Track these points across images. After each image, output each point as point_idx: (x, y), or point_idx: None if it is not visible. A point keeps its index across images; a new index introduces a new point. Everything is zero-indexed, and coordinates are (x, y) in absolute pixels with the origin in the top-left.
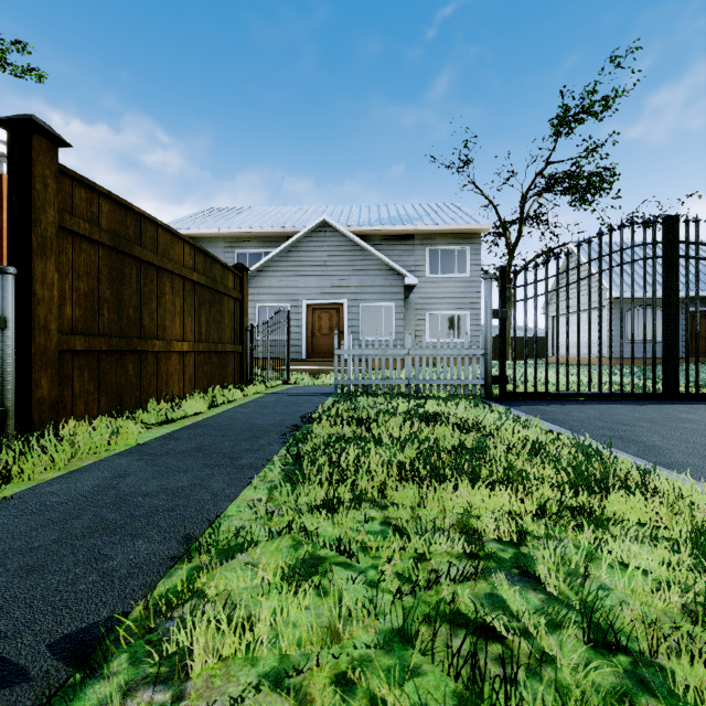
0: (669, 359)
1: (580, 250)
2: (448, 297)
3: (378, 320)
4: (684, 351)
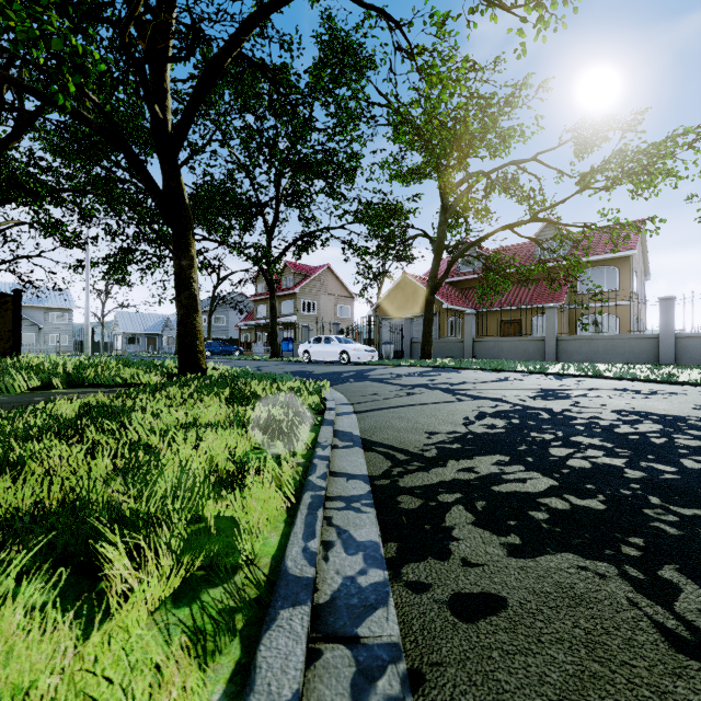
0: (92, 349)
1: (118, 315)
2: (59, 330)
3: (29, 338)
4: (146, 348)
